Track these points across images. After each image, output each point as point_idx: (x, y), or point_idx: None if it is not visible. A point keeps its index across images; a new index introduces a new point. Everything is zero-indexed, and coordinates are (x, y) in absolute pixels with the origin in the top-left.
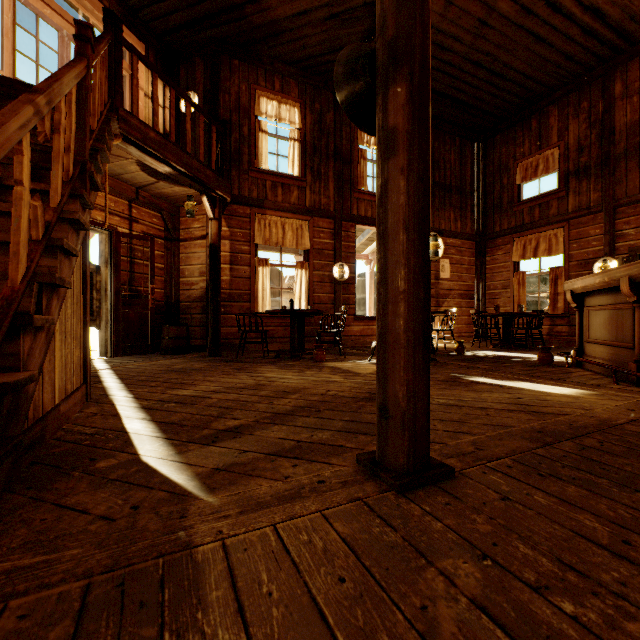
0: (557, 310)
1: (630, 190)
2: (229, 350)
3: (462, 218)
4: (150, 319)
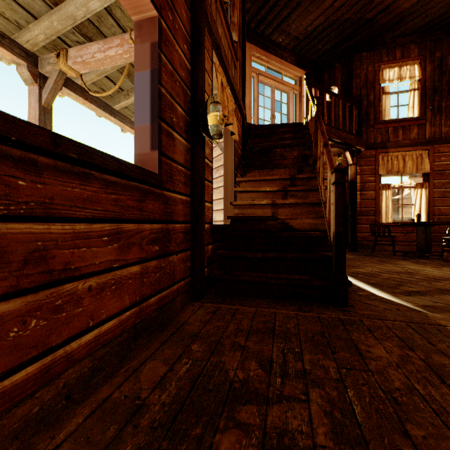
0: None
1: None
2: (359, 248)
3: None
4: None
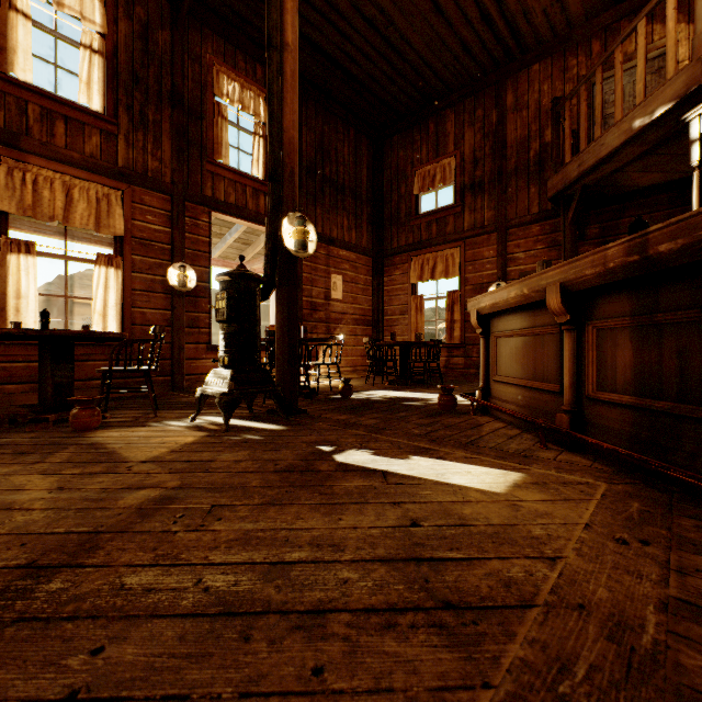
0: (454, 339)
1: (520, 211)
2: None
3: (358, 227)
4: None
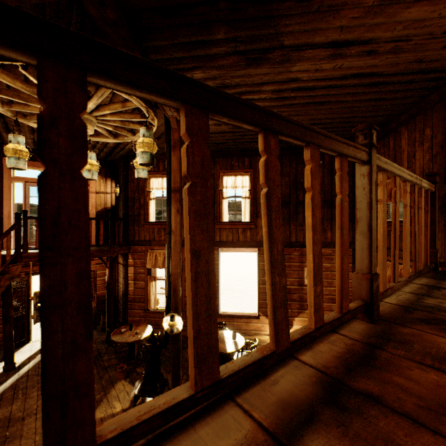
0: None
1: None
2: None
3: (333, 228)
4: (93, 312)
